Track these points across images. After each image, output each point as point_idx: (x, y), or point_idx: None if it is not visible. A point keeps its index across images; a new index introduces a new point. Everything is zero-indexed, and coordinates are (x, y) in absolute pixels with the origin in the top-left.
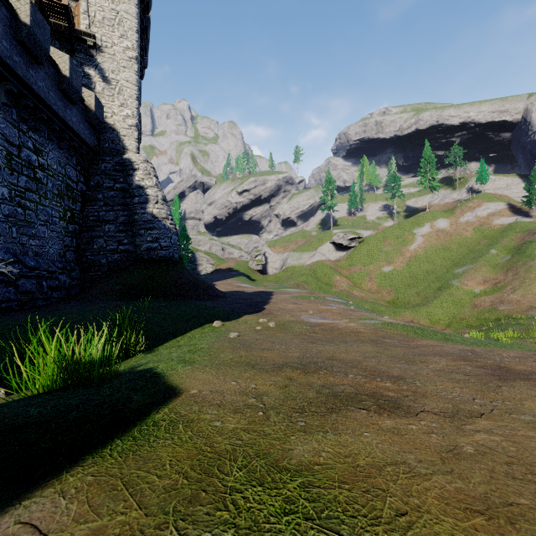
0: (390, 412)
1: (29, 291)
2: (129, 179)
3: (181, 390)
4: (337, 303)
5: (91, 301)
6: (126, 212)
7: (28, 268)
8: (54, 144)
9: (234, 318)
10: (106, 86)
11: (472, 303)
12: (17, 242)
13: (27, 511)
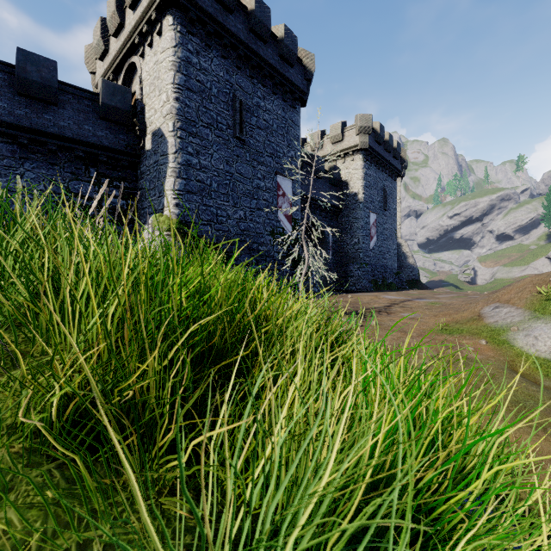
0: None
1: None
2: (399, 250)
3: None
4: None
5: None
6: (399, 262)
7: None
8: None
9: None
10: None
11: None
12: None
13: None
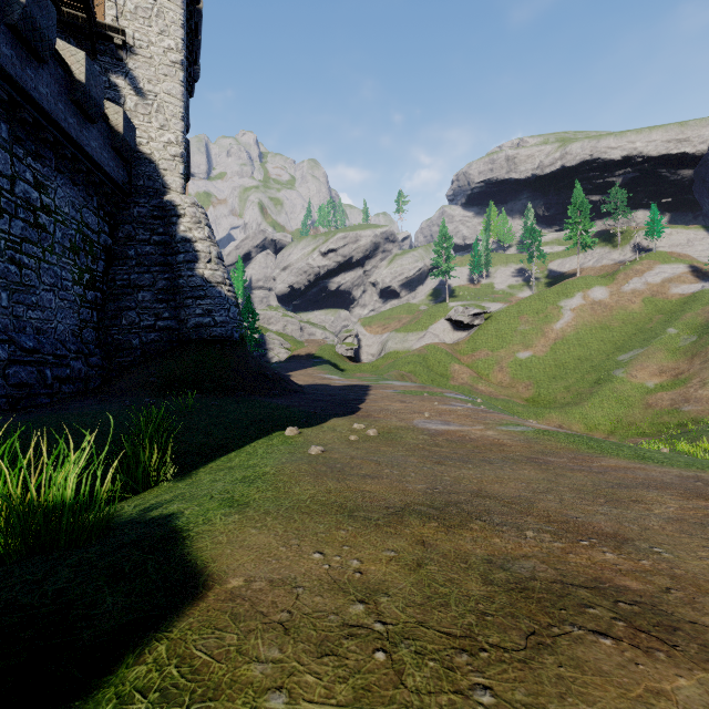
0: (665, 644)
1: (25, 384)
2: (171, 229)
3: (209, 579)
4: (461, 401)
5: (115, 398)
6: (166, 274)
7: (24, 350)
8: (64, 178)
9: (316, 423)
10: (140, 101)
11: (644, 402)
12: (8, 313)
13: None
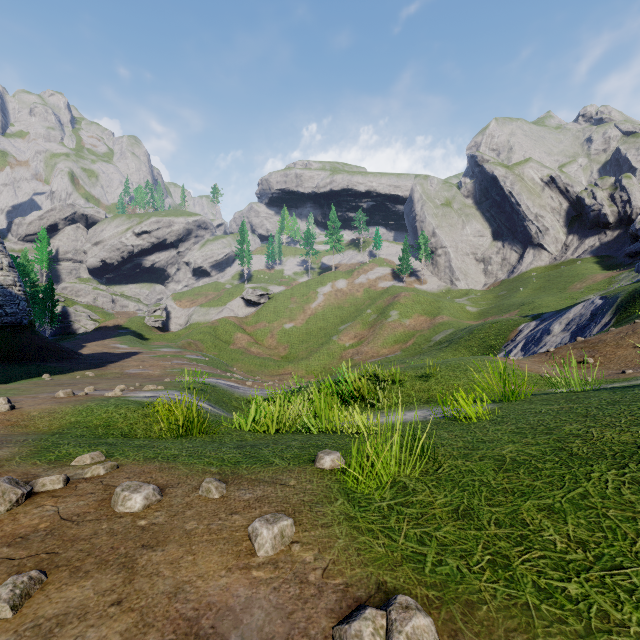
0: (67, 386)
1: None
2: None
3: None
4: (185, 360)
5: None
6: None
7: None
8: None
9: (66, 373)
10: None
11: (341, 355)
12: None
13: None
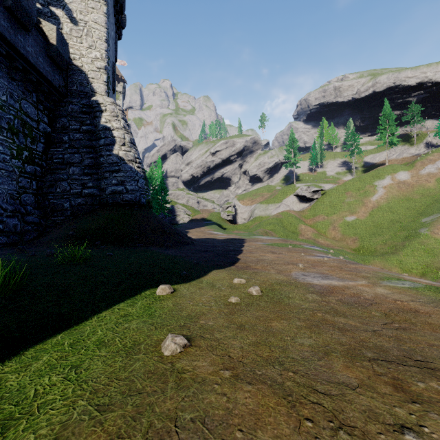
0: None
1: None
2: (96, 121)
3: None
4: (320, 252)
5: (33, 248)
6: (91, 154)
7: None
8: (2, 72)
9: (195, 276)
10: (74, 27)
11: None
12: None
13: None
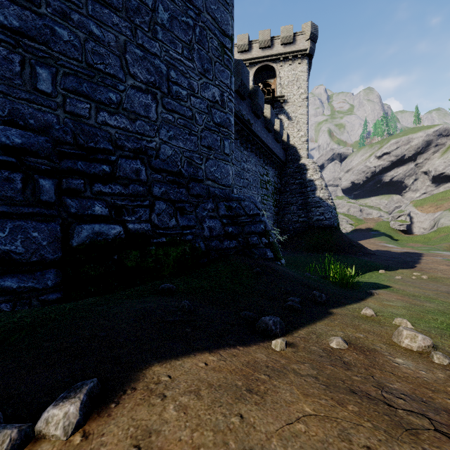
0: None
1: None
2: (303, 176)
3: (391, 286)
4: None
5: (292, 251)
6: (302, 197)
7: None
8: (271, 167)
9: (391, 270)
10: (290, 122)
11: None
12: None
13: (380, 290)
